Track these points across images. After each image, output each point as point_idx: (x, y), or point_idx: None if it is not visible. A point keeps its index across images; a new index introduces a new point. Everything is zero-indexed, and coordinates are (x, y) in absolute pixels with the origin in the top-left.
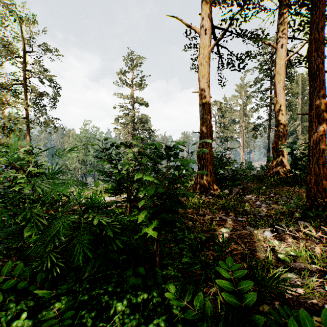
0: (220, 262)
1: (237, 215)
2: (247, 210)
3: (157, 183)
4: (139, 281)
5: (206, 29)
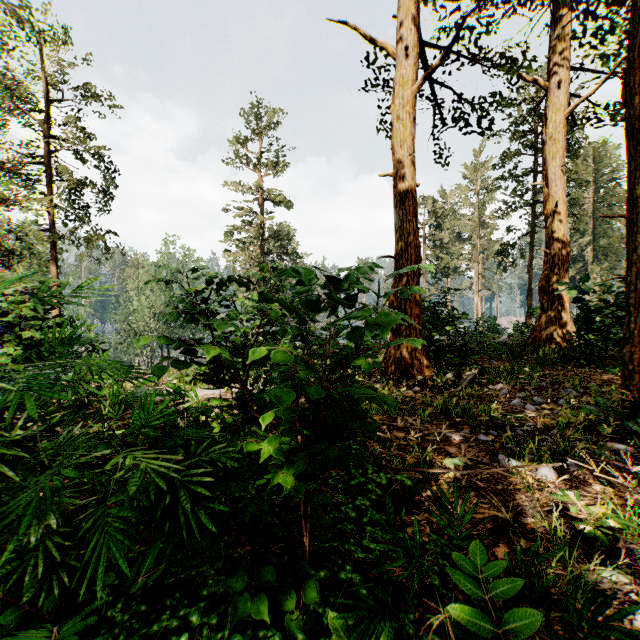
0: (456, 555)
1: (476, 428)
2: (496, 418)
3: (308, 360)
4: (263, 603)
5: (408, 46)
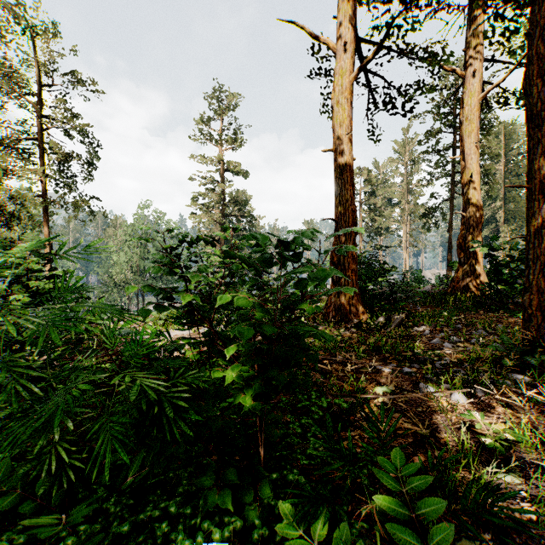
0: (381, 458)
1: (402, 362)
2: (418, 354)
3: None
4: (227, 496)
5: (346, 43)
